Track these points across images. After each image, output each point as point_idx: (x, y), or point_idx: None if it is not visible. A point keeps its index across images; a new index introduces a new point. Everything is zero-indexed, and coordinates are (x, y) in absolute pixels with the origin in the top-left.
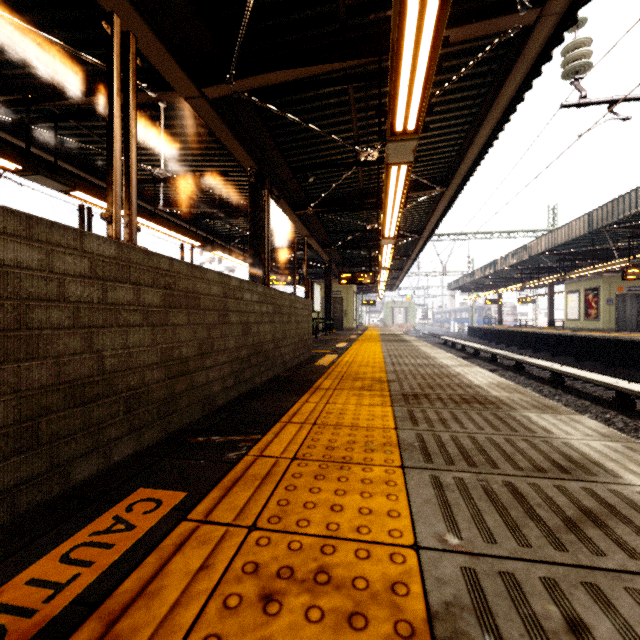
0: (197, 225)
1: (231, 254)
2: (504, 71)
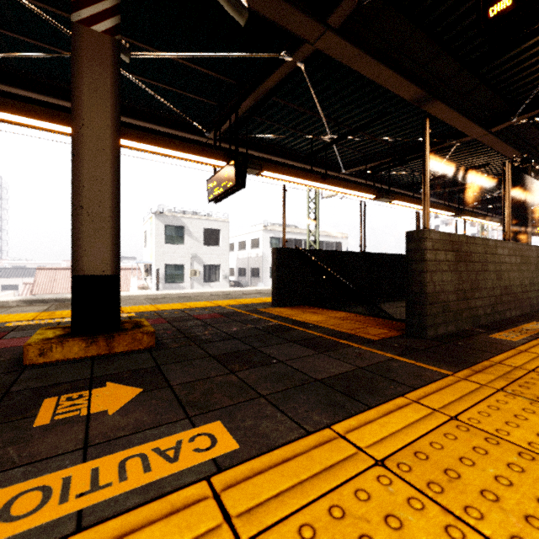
0: (441, 197)
1: (475, 216)
2: None
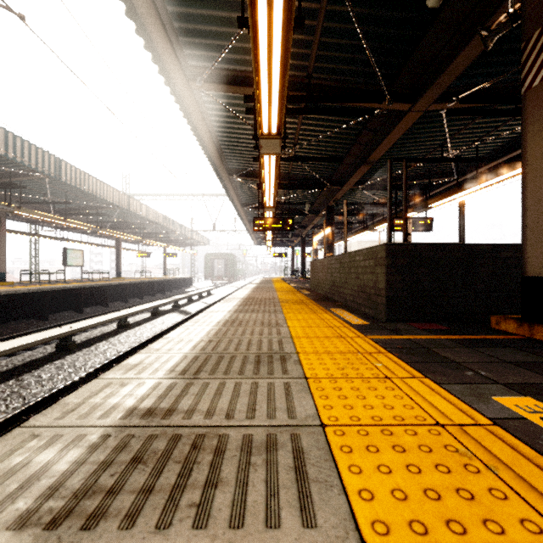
0: None
1: None
2: (158, 6)
